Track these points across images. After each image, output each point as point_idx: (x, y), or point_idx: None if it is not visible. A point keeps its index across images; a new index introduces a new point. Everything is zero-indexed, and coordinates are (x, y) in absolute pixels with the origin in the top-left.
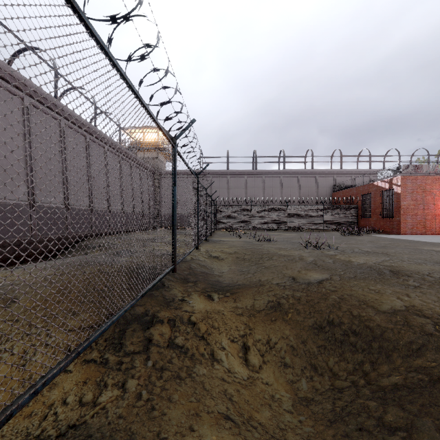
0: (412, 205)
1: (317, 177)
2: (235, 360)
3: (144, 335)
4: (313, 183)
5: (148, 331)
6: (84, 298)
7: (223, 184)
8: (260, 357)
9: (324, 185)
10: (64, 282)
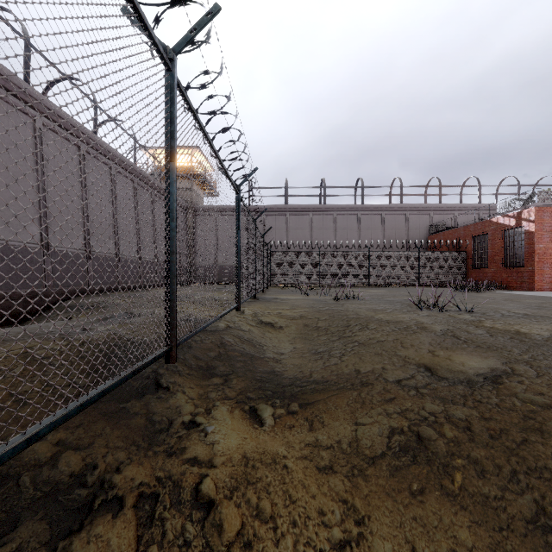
0: (551, 248)
1: (408, 214)
2: None
3: None
4: (402, 222)
5: (64, 551)
6: None
7: (280, 224)
8: None
9: (416, 226)
10: None
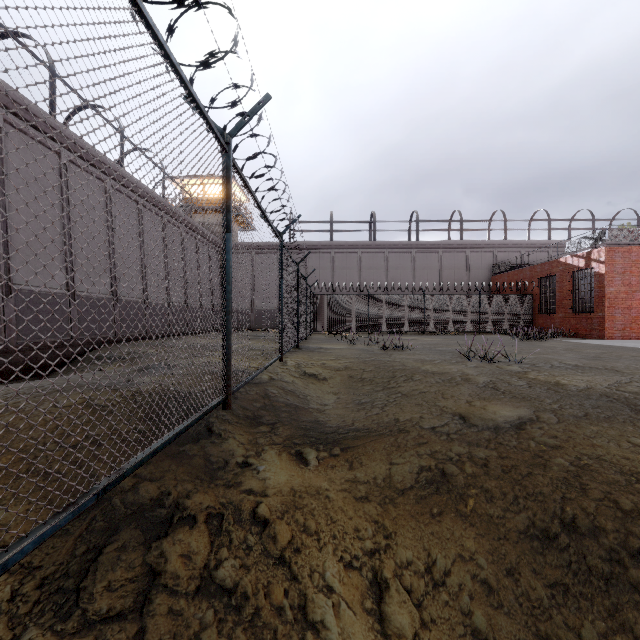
0: (623, 292)
1: (469, 252)
2: (357, 623)
3: (143, 562)
4: (462, 261)
5: (157, 549)
6: (30, 465)
7: (324, 263)
8: (414, 611)
9: (478, 265)
10: (0, 430)
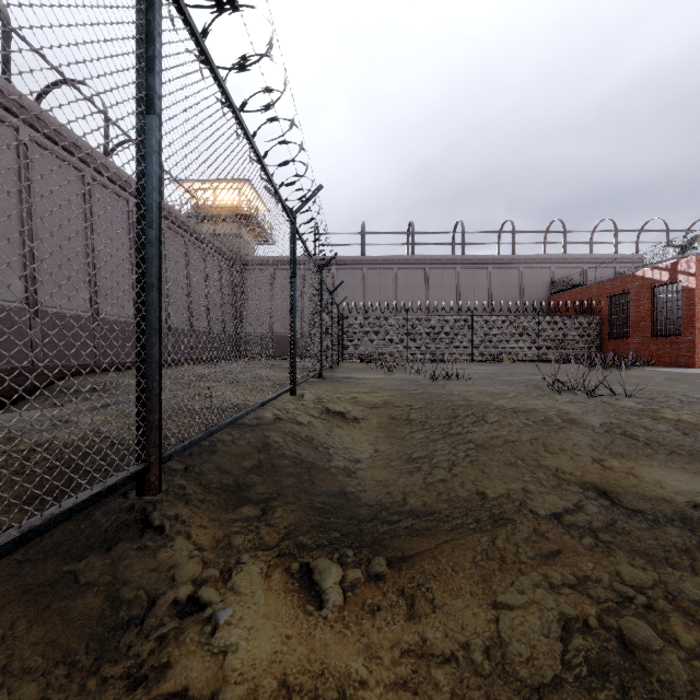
0: None
1: (522, 268)
2: None
3: None
4: (514, 279)
5: None
6: None
7: (354, 281)
8: None
9: (533, 284)
10: None
